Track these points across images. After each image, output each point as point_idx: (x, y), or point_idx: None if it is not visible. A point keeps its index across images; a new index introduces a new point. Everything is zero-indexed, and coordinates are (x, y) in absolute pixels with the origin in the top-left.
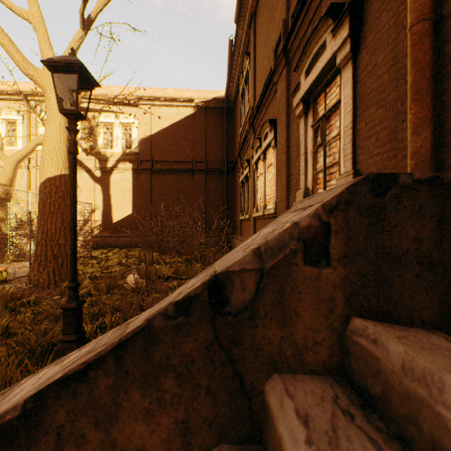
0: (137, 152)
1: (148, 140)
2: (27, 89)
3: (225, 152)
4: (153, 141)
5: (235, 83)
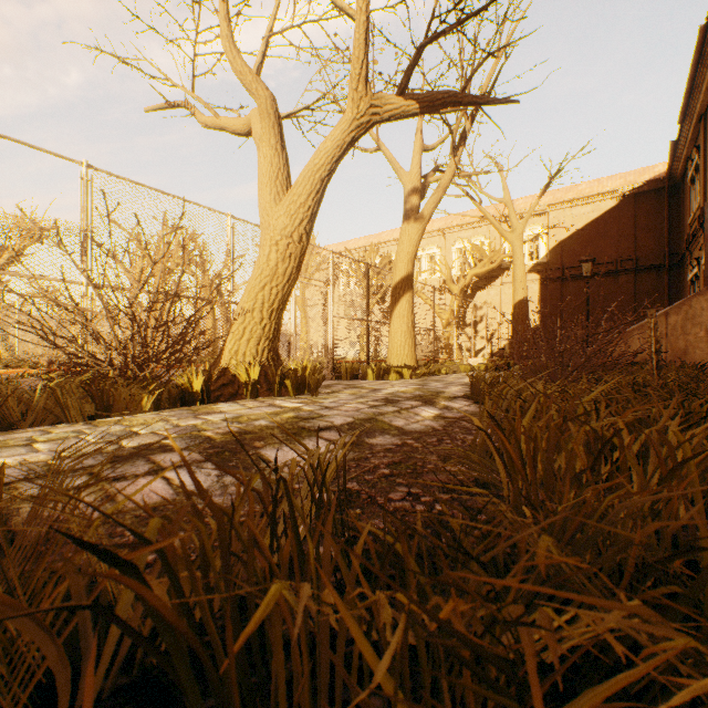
0: (545, 262)
1: (557, 247)
2: (445, 226)
3: (665, 243)
4: (562, 248)
5: (681, 163)
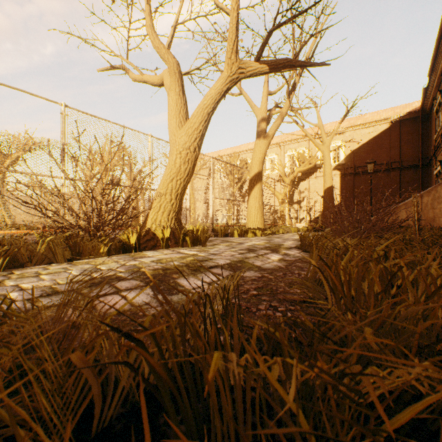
0: (343, 163)
1: (351, 154)
2: (280, 141)
3: (419, 151)
4: (354, 154)
5: (429, 101)
